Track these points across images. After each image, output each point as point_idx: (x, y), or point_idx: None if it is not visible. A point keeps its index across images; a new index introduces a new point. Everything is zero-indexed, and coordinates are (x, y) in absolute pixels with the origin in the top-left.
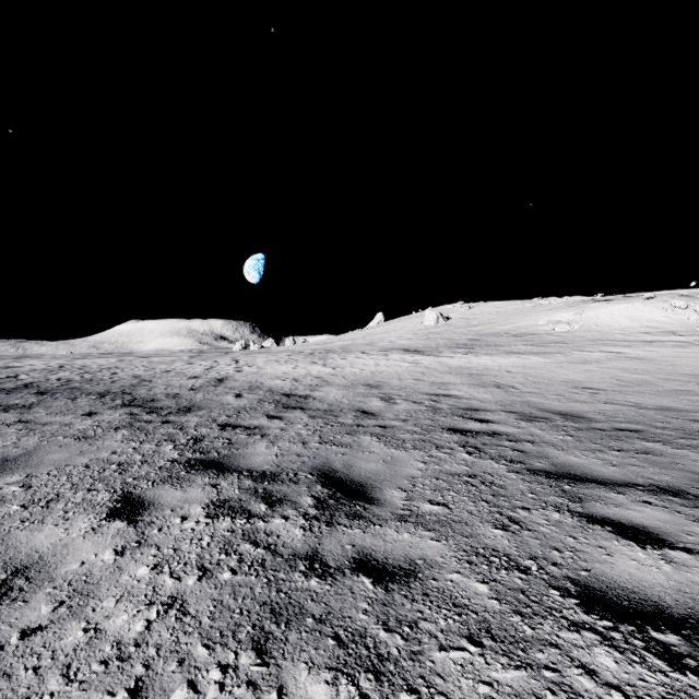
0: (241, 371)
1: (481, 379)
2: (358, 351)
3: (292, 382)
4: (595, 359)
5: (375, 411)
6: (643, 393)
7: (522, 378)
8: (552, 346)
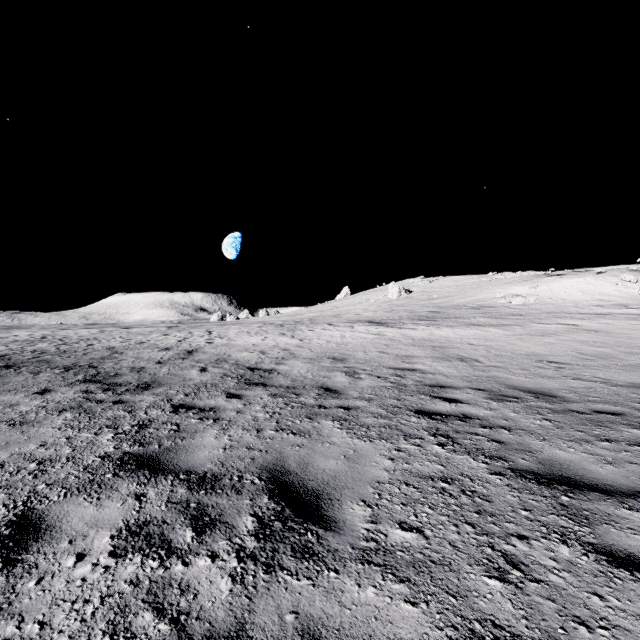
0: (212, 343)
1: (444, 352)
2: (326, 322)
3: (259, 355)
4: (553, 332)
5: (338, 388)
6: (609, 368)
7: (485, 351)
8: (509, 319)
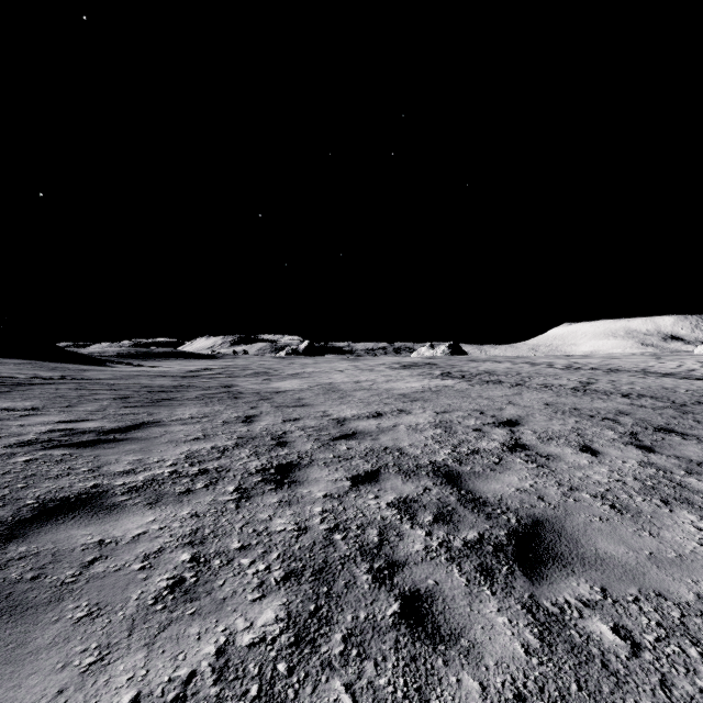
0: None
1: None
2: None
3: None
4: None
5: None
6: None
7: None
8: None
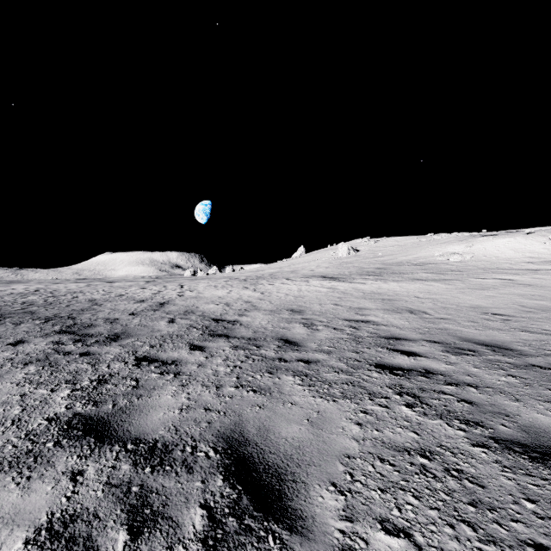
0: (183, 296)
1: (393, 304)
2: (284, 277)
3: (224, 307)
4: (492, 286)
5: (298, 339)
6: None
7: (431, 303)
8: (449, 274)
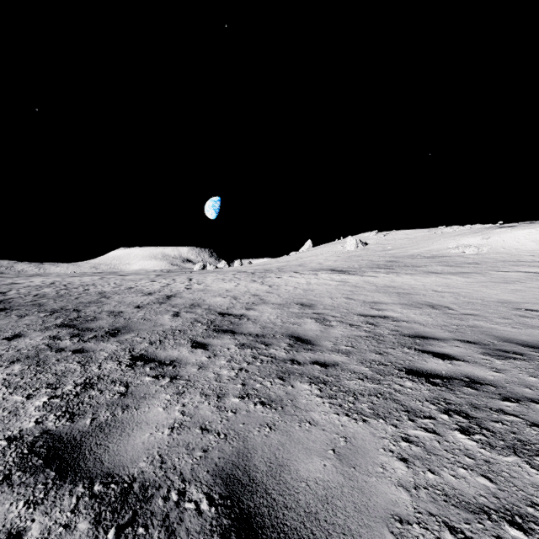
0: (190, 289)
1: (411, 298)
2: (292, 271)
3: (231, 300)
4: (516, 279)
5: (310, 337)
6: None
7: (452, 298)
8: (466, 267)
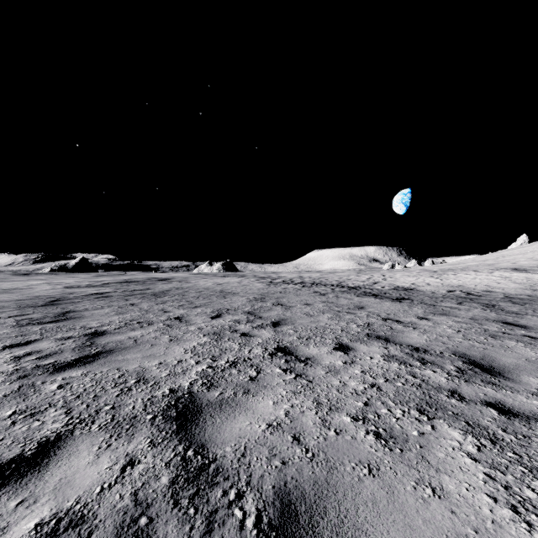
0: (385, 280)
1: (534, 286)
2: (473, 269)
3: (410, 284)
4: None
5: (438, 293)
6: None
7: None
8: None
